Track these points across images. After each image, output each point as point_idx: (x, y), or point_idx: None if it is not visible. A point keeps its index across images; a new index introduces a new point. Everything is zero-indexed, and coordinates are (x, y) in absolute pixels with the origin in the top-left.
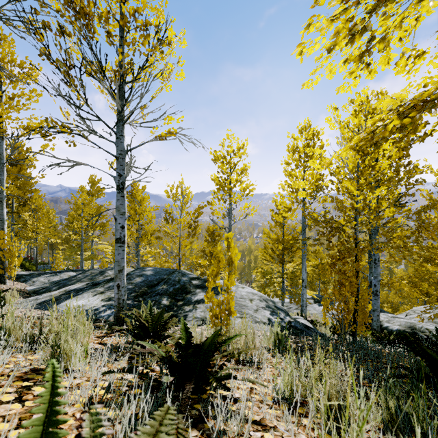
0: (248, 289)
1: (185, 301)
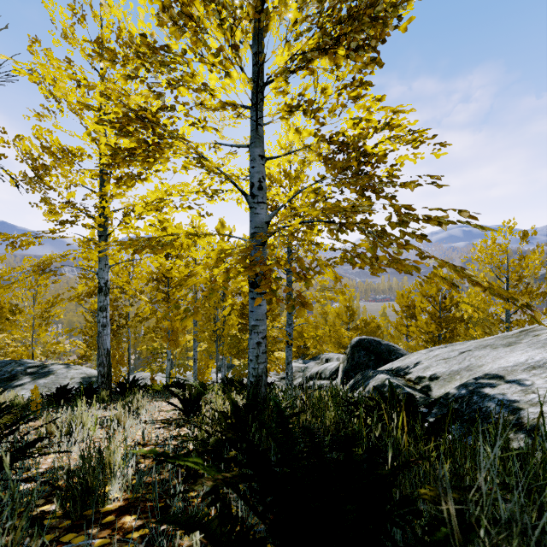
0: (81, 370)
1: (6, 386)
